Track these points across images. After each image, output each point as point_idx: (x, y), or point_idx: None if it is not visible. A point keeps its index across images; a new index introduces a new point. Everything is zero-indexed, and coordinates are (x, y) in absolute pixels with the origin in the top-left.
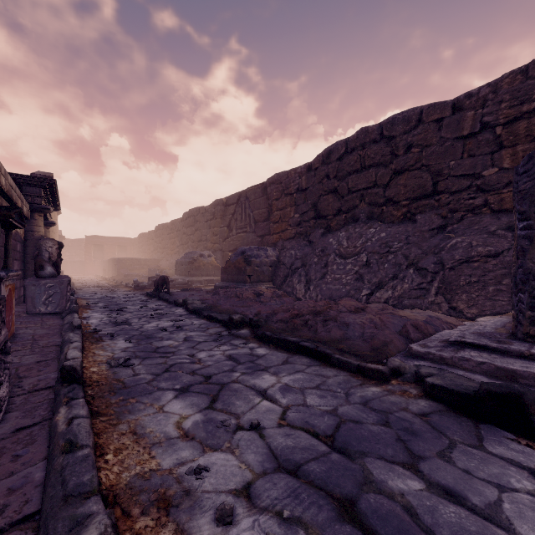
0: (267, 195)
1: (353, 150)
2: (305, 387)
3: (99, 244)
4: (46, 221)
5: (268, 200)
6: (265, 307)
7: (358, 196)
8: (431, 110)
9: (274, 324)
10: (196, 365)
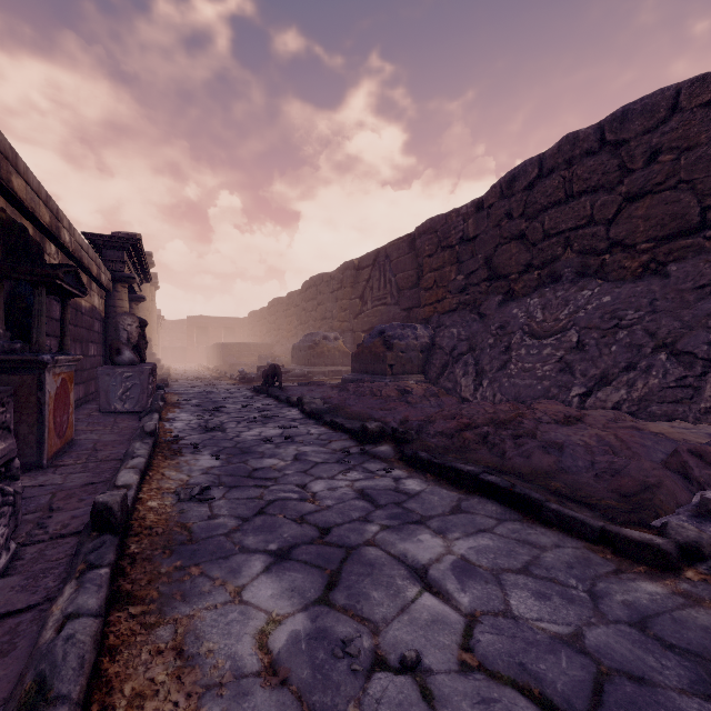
0: (415, 250)
1: (551, 172)
2: (501, 567)
3: (203, 326)
4: (135, 296)
5: (417, 257)
6: (415, 410)
7: (560, 241)
8: (698, 87)
9: (431, 439)
10: (308, 505)
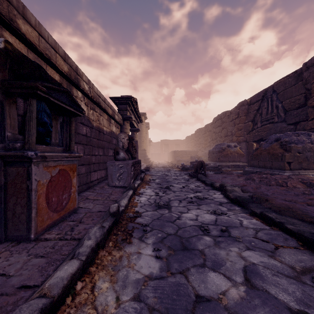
0: (302, 80)
1: None
2: None
3: (166, 144)
4: (135, 129)
5: (305, 84)
6: None
7: None
8: None
9: None
10: None
